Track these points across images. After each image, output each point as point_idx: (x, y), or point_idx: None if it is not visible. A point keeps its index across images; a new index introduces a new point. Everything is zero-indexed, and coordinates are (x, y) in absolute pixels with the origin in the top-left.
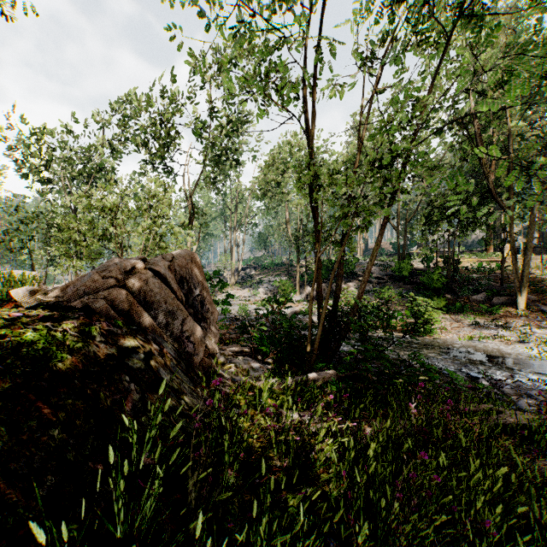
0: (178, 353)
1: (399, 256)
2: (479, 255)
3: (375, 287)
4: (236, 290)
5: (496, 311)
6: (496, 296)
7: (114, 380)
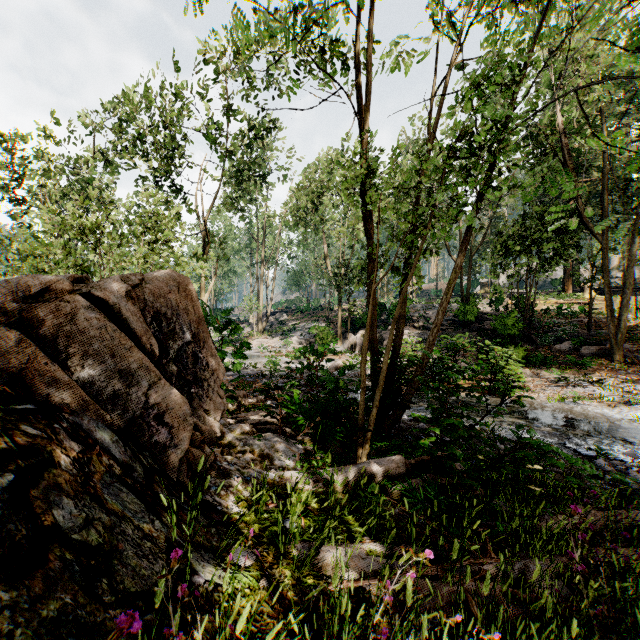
0: (133, 448)
1: (463, 297)
2: (557, 296)
3: None
4: (264, 339)
5: (587, 364)
6: (584, 345)
7: None
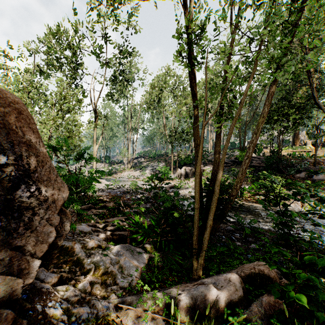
0: None
1: (240, 148)
2: (291, 147)
3: (224, 169)
4: (131, 171)
5: (318, 185)
6: (314, 174)
7: None
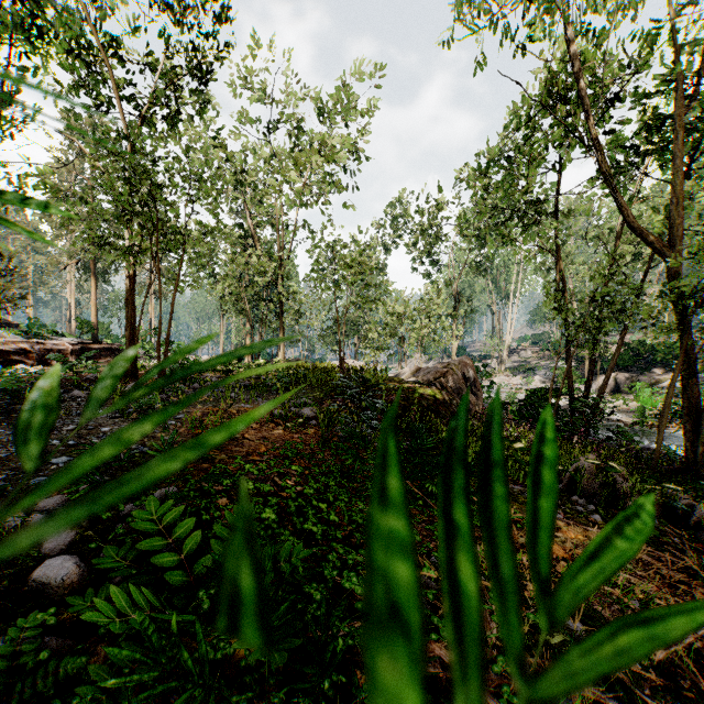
0: None
1: None
2: None
3: None
4: (505, 376)
5: None
6: None
7: (451, 406)
